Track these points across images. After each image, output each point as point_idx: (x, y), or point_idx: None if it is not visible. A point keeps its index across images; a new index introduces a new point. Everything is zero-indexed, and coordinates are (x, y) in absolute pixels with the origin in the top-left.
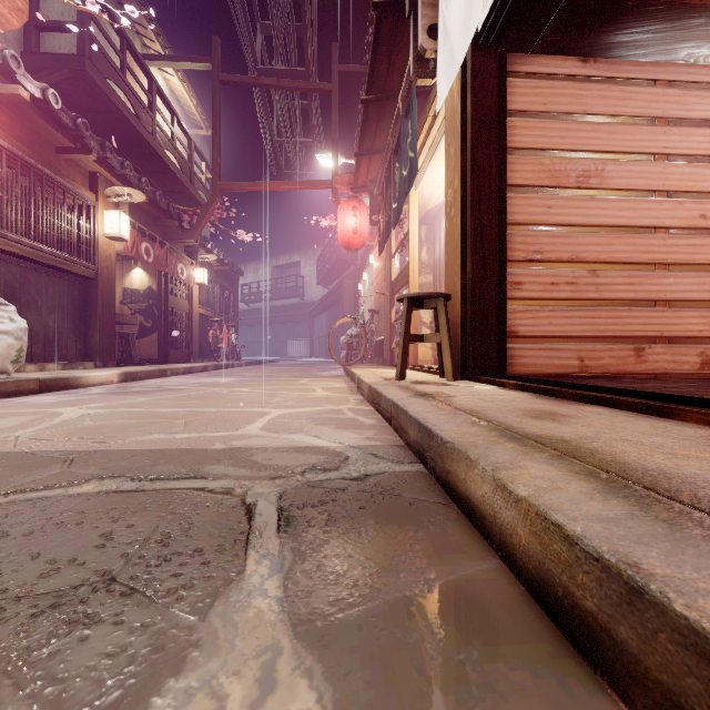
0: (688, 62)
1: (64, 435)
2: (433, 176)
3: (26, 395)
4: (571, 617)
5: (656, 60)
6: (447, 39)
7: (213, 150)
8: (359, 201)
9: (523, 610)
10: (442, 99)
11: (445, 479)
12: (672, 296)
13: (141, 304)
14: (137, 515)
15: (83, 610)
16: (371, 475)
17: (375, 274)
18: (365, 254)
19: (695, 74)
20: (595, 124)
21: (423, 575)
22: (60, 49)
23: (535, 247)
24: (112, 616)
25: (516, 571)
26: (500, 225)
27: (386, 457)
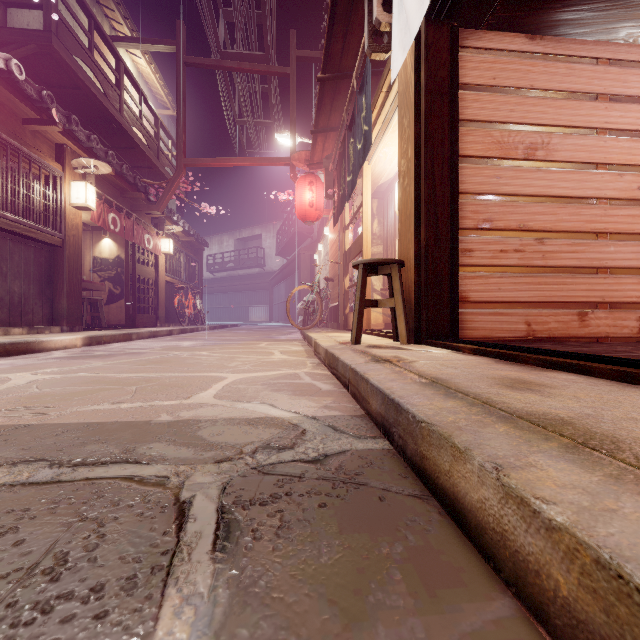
0: (627, 42)
1: None
2: (384, 152)
3: None
4: None
5: (598, 39)
6: (402, 10)
7: (178, 127)
8: (316, 176)
9: None
10: (396, 69)
11: (419, 464)
12: (613, 264)
13: (110, 272)
14: (35, 522)
15: None
16: (331, 455)
17: (330, 245)
18: (320, 227)
19: (633, 54)
20: (541, 99)
21: (413, 634)
22: (28, 26)
23: (485, 216)
24: None
25: (548, 629)
26: (452, 194)
27: (347, 431)
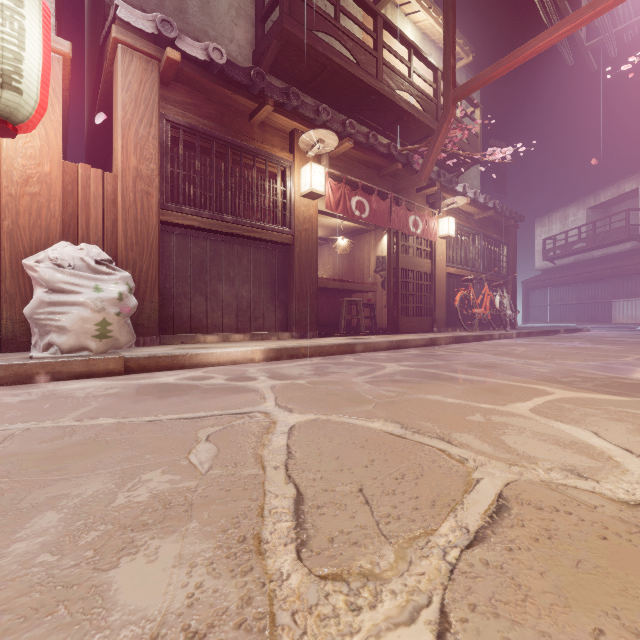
0: None
1: None
2: None
3: (102, 376)
4: None
5: None
6: None
7: (444, 52)
8: None
9: None
10: None
11: None
12: None
13: None
14: None
15: None
16: None
17: None
18: None
19: None
20: None
21: None
22: None
23: None
24: None
25: None
26: None
27: None
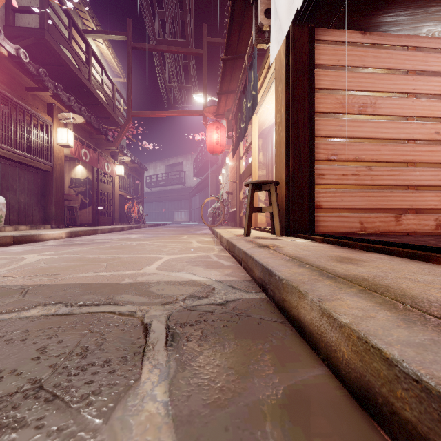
0: (428, 35)
1: (24, 273)
2: (266, 108)
3: (4, 246)
4: (391, 421)
5: (408, 34)
6: (277, 17)
7: (127, 90)
8: (220, 123)
9: (348, 411)
10: (273, 56)
11: (281, 305)
12: (418, 183)
13: (82, 188)
14: (65, 333)
15: (14, 415)
16: (230, 301)
17: (230, 169)
18: (223, 157)
19: (432, 43)
20: (370, 74)
21: (271, 380)
22: (29, 25)
23: (332, 152)
24: (35, 420)
25: (340, 378)
26: (311, 137)
27: (240, 288)
